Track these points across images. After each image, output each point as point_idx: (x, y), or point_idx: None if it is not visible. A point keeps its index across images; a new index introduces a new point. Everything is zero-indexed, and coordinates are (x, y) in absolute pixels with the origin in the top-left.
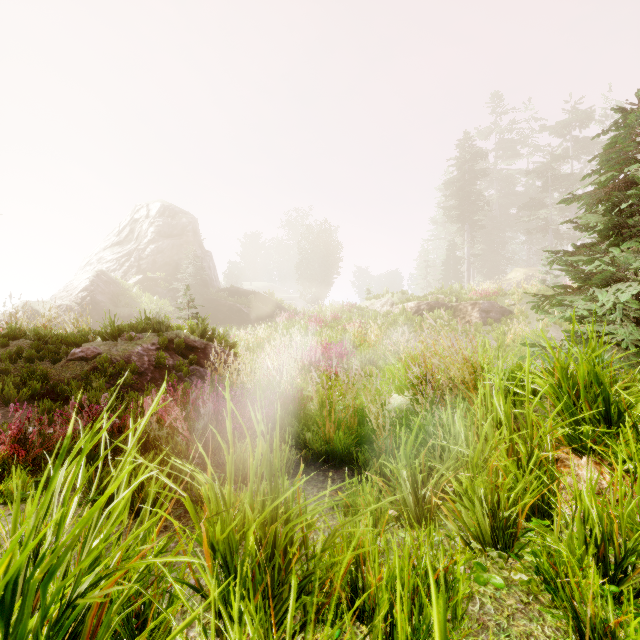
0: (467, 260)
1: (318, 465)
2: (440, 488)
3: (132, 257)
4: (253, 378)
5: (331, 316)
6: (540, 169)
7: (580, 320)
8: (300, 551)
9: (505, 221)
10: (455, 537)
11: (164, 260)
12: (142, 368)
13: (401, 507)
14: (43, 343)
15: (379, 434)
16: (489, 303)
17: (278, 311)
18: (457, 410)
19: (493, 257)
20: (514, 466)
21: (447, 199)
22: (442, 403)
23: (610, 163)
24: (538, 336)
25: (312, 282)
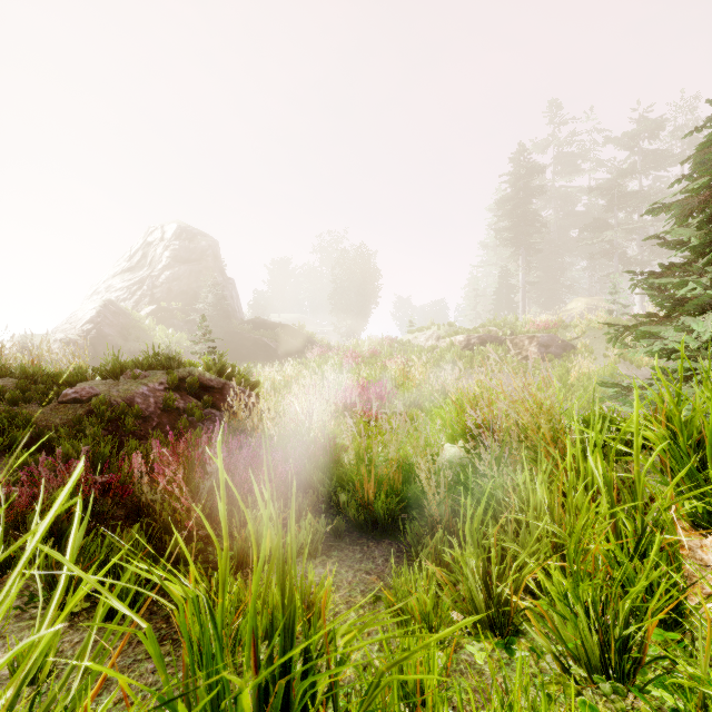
0: (522, 288)
1: (354, 536)
2: (522, 584)
3: (145, 285)
4: (278, 423)
5: (369, 351)
6: (605, 186)
7: (668, 355)
8: (327, 705)
9: (564, 245)
10: (543, 652)
11: (181, 288)
12: (147, 412)
13: (468, 609)
14: (32, 382)
15: (431, 498)
16: (549, 336)
17: (309, 346)
18: (538, 472)
19: (551, 285)
20: (623, 553)
21: (499, 220)
22: (511, 459)
23: (707, 165)
24: (634, 374)
25: (347, 313)
